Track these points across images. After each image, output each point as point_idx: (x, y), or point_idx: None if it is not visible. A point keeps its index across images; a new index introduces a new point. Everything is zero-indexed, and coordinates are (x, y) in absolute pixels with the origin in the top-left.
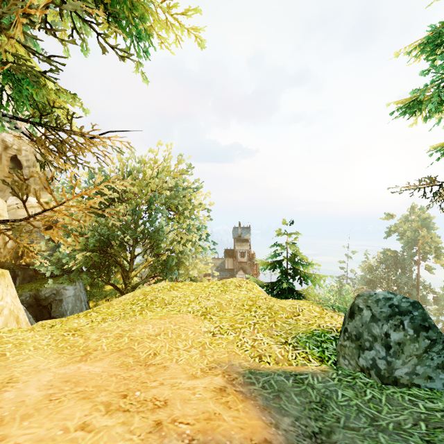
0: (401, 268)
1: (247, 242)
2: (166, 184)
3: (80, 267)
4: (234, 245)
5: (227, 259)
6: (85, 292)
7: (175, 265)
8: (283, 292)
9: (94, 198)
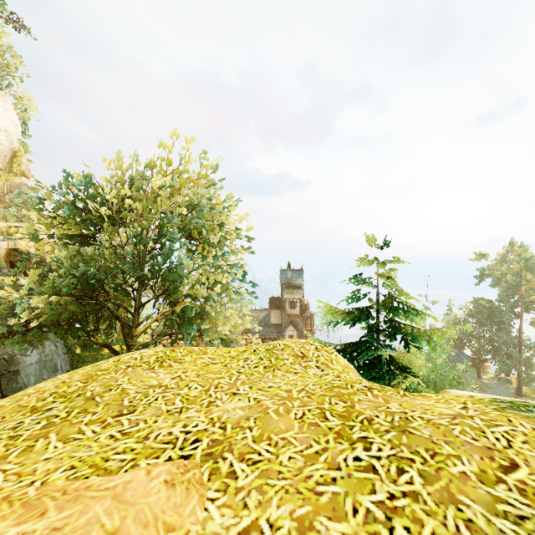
0: (497, 323)
1: (299, 289)
2: (183, 197)
3: (46, 320)
4: (282, 292)
5: (272, 311)
6: (68, 357)
7: (197, 317)
8: (373, 362)
9: (73, 216)
